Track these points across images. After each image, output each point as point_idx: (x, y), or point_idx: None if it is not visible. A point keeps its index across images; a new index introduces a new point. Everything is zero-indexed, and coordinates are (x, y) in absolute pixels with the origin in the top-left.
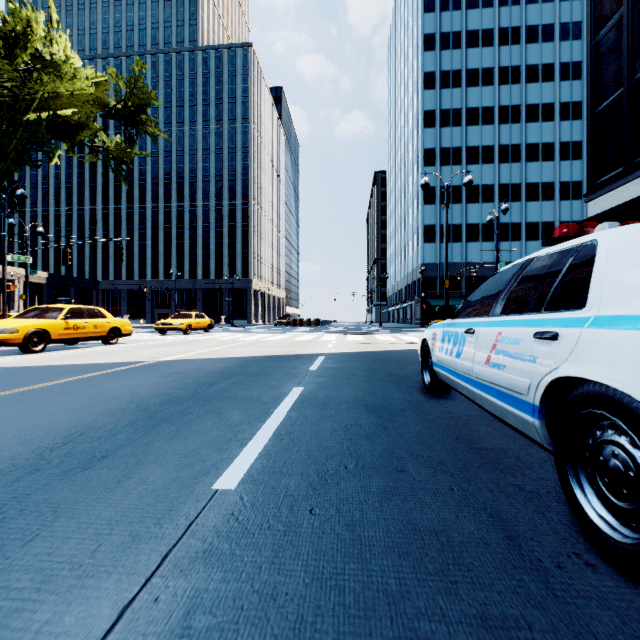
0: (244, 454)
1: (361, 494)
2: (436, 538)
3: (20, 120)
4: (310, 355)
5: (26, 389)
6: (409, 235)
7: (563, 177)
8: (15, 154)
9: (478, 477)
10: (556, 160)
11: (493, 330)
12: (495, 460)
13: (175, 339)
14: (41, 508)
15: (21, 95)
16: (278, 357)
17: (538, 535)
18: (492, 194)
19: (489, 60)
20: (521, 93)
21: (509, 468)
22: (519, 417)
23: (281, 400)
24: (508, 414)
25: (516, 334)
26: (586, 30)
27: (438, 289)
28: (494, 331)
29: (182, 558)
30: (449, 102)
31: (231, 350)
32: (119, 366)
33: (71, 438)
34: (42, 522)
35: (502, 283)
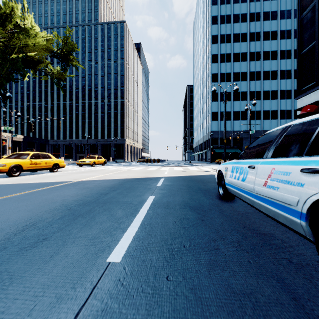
0: (125, 237)
1: (196, 265)
2: (248, 299)
3: (8, 58)
4: (156, 178)
5: (6, 197)
6: (204, 117)
7: (282, 88)
8: (5, 75)
9: (263, 253)
10: (278, 79)
11: (268, 166)
12: (269, 241)
13: (87, 169)
14: (2, 276)
15: (9, 45)
16: (140, 179)
17: (312, 297)
18: (246, 96)
19: (244, 29)
20: (261, 45)
21: (279, 247)
22: (288, 218)
23: (143, 203)
24: (279, 216)
25: (286, 169)
26: (293, 14)
27: (219, 144)
28: (269, 167)
29: (88, 316)
30: (224, 50)
31: (115, 175)
32: (57, 184)
33: (27, 227)
34: (1, 286)
35: (270, 139)
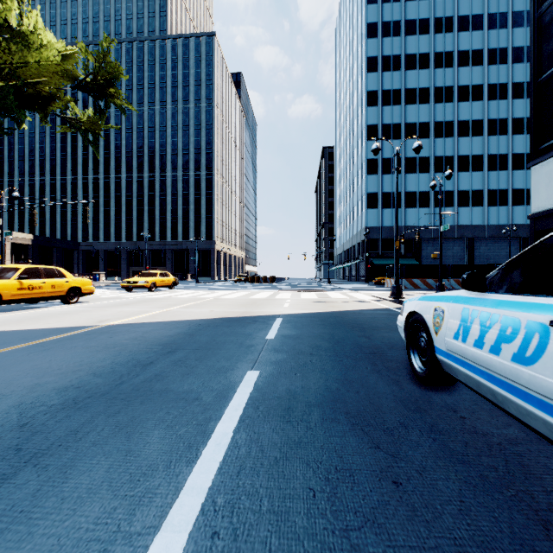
0: None
1: None
2: None
3: None
4: (267, 317)
5: None
6: (354, 202)
7: (491, 150)
8: None
9: None
10: (485, 135)
11: None
12: None
13: (138, 297)
14: None
15: None
16: (233, 320)
17: None
18: (428, 165)
19: (425, 46)
20: (454, 76)
21: None
22: None
23: (228, 400)
24: None
25: None
26: (511, 20)
27: (380, 250)
28: None
29: None
30: (390, 83)
31: (187, 310)
32: (56, 334)
33: None
34: None
35: None
